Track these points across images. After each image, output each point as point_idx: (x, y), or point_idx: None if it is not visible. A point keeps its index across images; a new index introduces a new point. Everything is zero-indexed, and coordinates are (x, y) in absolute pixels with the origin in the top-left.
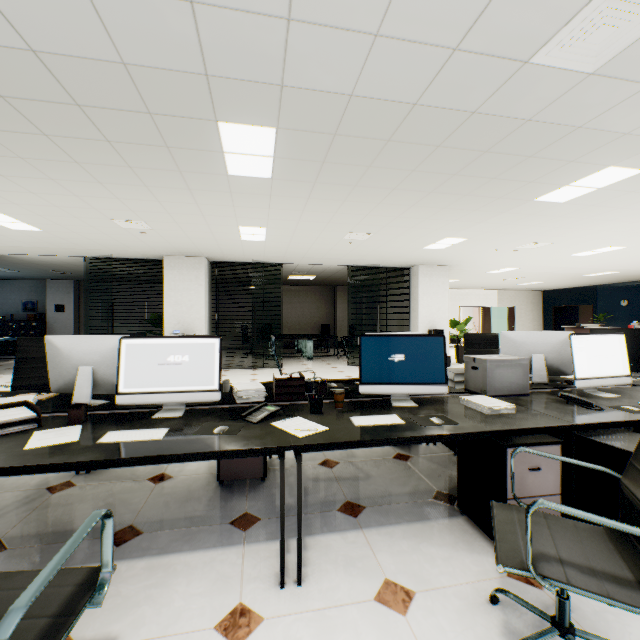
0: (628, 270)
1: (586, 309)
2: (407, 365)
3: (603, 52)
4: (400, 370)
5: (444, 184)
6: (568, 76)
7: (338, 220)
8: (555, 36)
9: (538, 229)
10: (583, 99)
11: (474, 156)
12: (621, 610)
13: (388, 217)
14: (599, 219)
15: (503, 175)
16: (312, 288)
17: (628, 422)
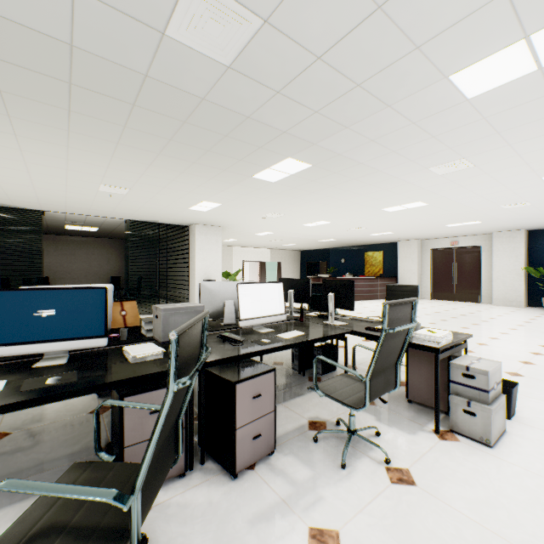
0: (341, 239)
1: (324, 264)
2: (59, 320)
3: (227, 48)
4: (49, 326)
5: (167, 148)
6: (212, 63)
7: (78, 168)
8: (174, 13)
9: (270, 202)
10: (237, 91)
11: (177, 124)
12: (196, 528)
13: (133, 173)
14: (305, 199)
15: (215, 149)
16: (102, 240)
17: (249, 354)
